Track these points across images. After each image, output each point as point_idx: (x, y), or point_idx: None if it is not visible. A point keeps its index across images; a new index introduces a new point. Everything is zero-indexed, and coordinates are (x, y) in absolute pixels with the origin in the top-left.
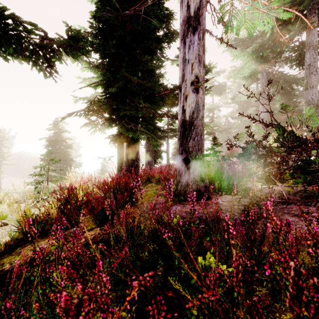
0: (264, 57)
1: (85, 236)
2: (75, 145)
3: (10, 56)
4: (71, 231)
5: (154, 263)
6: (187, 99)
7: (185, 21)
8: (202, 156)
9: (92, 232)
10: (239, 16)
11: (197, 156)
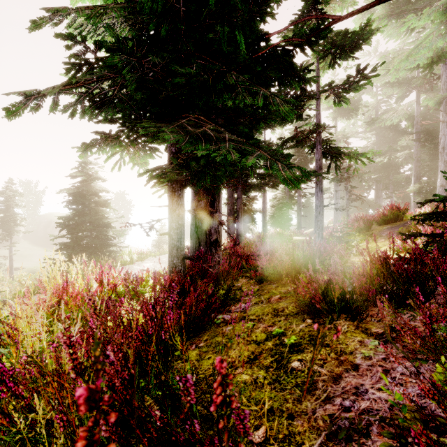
0: None
1: None
2: (124, 204)
3: None
4: None
5: None
6: None
7: None
8: None
9: None
10: None
11: None
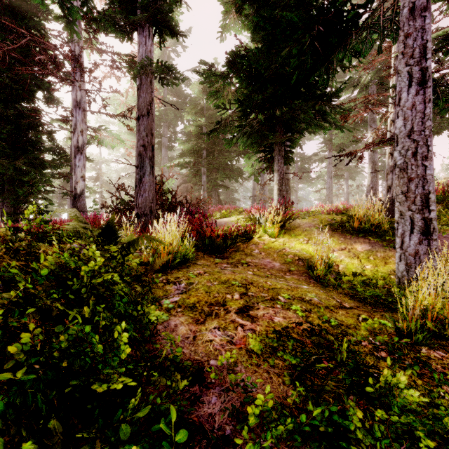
0: None
1: None
2: None
3: None
4: None
5: None
6: (77, 184)
7: (75, 147)
8: (85, 211)
9: None
10: (106, 140)
11: (82, 210)
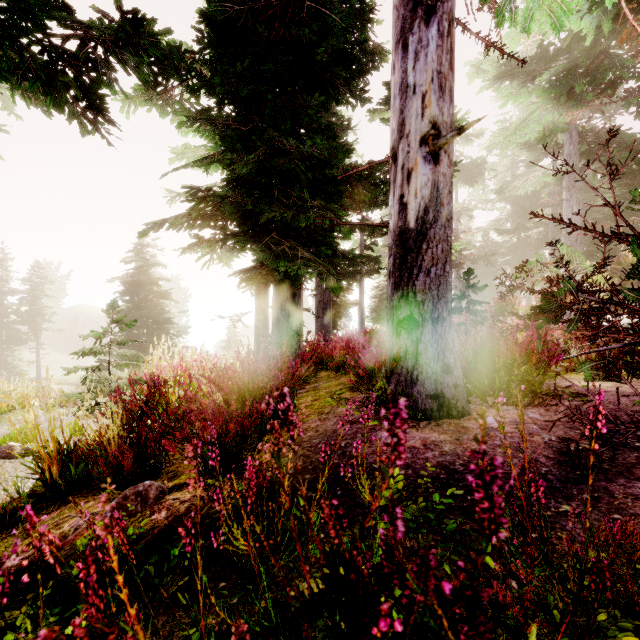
0: (576, 95)
1: (170, 504)
2: (178, 293)
3: None
4: (138, 489)
5: None
6: (412, 179)
7: None
8: (448, 313)
9: (186, 494)
10: None
11: (435, 313)
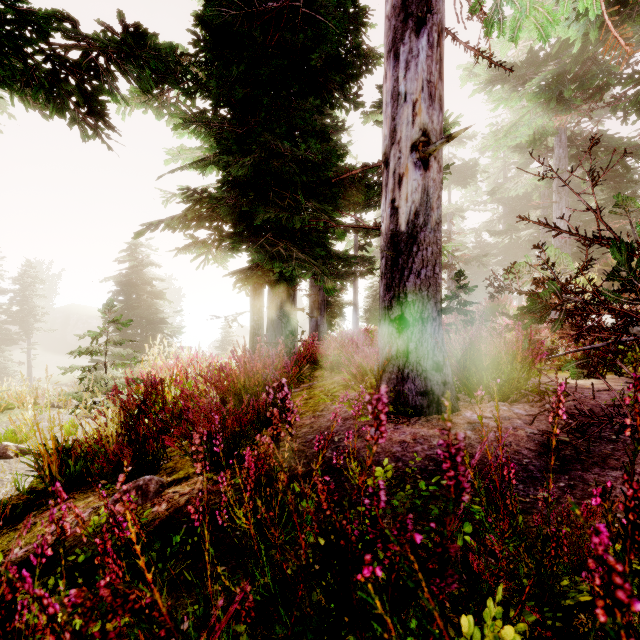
0: (565, 100)
1: (170, 497)
2: (171, 293)
3: (3, 88)
4: (138, 483)
5: (326, 634)
6: (403, 183)
7: (397, 6)
8: (437, 314)
9: (185, 487)
10: None
11: (425, 314)
